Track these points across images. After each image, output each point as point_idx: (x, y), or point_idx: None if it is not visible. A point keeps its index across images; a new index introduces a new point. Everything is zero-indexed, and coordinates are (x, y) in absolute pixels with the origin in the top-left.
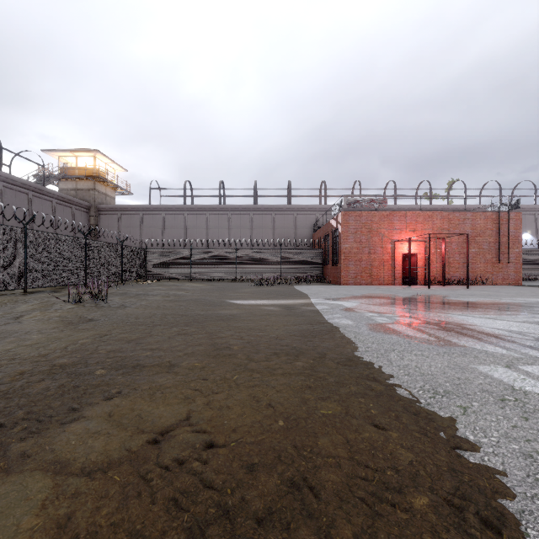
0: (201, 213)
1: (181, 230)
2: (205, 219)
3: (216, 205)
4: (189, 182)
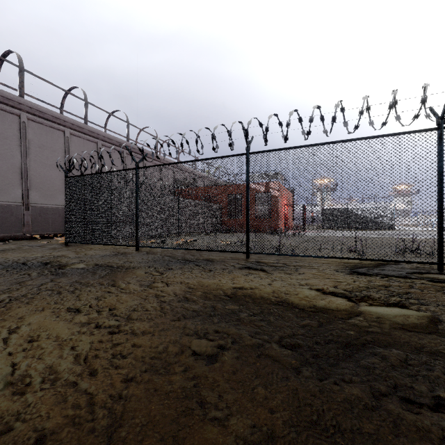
0: (56, 126)
1: (13, 144)
2: (63, 139)
3: (83, 124)
4: (5, 54)
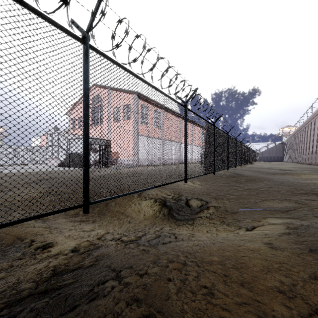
0: None
1: None
2: None
3: None
4: None
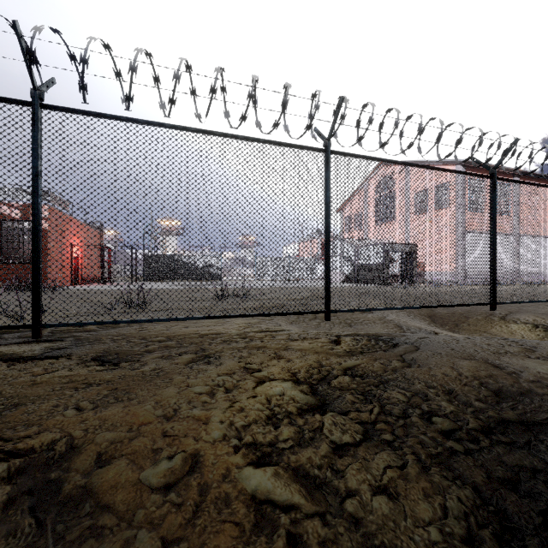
0: None
1: None
2: None
3: None
4: None
